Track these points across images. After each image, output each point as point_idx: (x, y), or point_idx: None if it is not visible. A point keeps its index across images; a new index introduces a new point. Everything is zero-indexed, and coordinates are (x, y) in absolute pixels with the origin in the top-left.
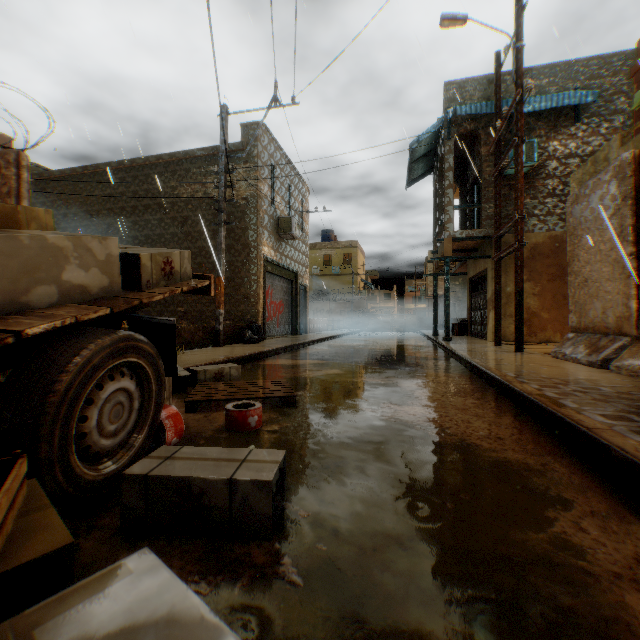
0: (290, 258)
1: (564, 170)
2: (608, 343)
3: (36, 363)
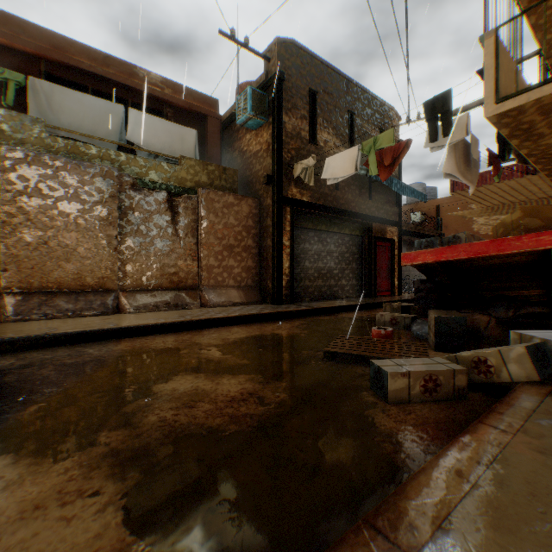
0: None
1: None
2: (101, 296)
3: None
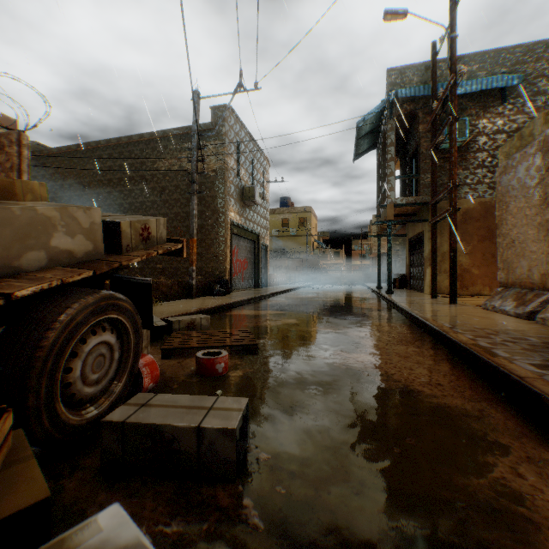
0: (253, 222)
1: (492, 144)
2: (533, 297)
3: (26, 321)
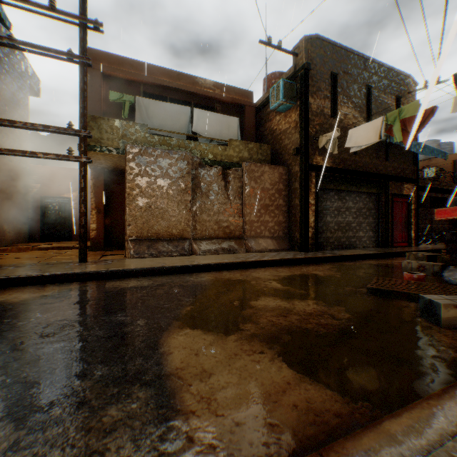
0: None
1: None
2: (181, 243)
3: None
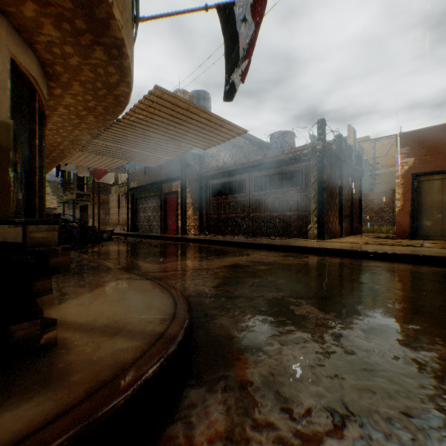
0: None
1: None
2: (116, 226)
3: None
